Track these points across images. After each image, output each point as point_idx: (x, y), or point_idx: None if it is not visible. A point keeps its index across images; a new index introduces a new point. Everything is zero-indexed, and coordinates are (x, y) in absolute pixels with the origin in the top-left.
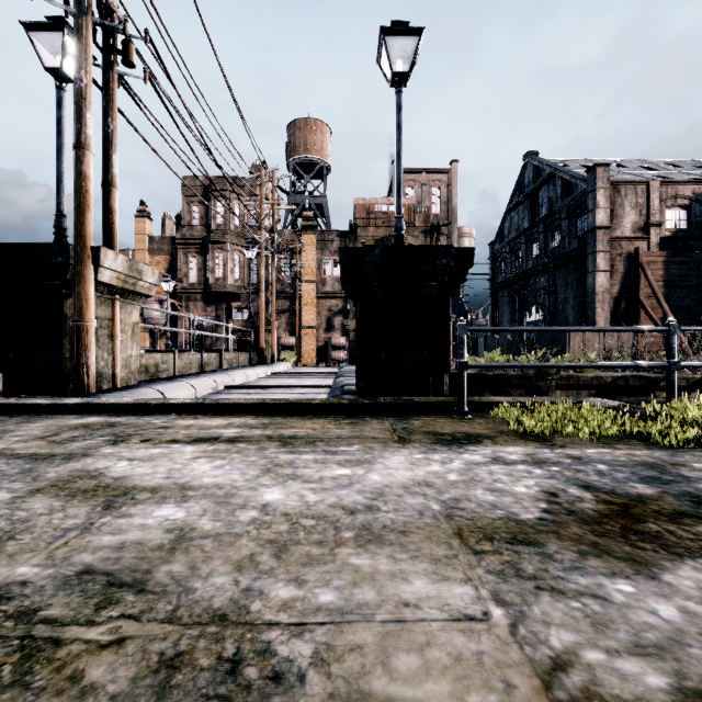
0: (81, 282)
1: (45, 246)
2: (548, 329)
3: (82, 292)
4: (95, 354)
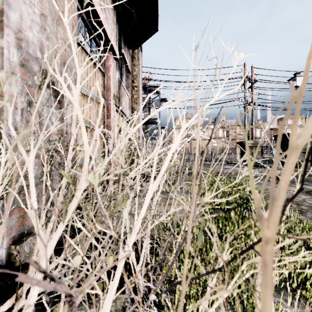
0: (244, 146)
1: (241, 141)
2: None
3: (245, 148)
4: None
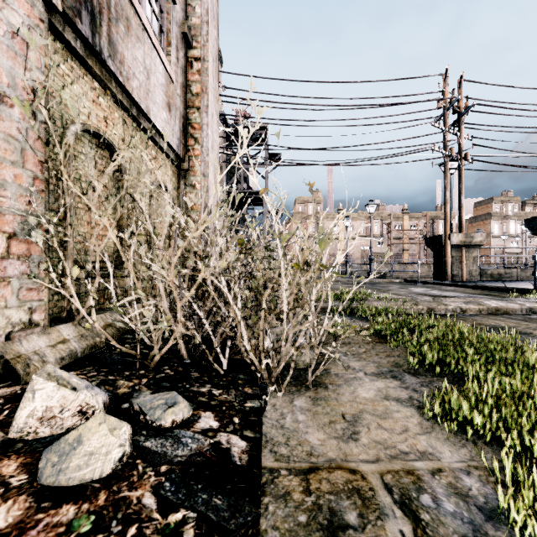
0: (445, 246)
1: (437, 236)
2: None
3: (445, 249)
4: (452, 269)
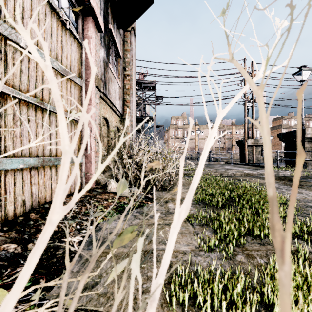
0: (244, 145)
1: (241, 140)
2: (292, 151)
3: (245, 147)
4: (248, 157)
